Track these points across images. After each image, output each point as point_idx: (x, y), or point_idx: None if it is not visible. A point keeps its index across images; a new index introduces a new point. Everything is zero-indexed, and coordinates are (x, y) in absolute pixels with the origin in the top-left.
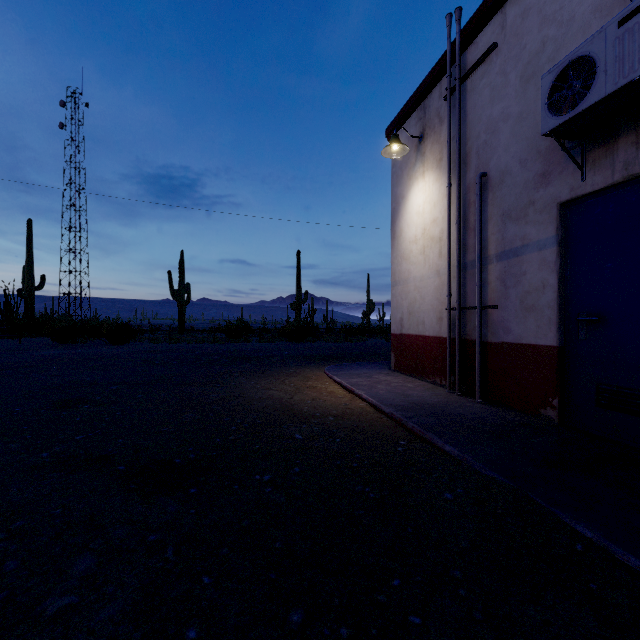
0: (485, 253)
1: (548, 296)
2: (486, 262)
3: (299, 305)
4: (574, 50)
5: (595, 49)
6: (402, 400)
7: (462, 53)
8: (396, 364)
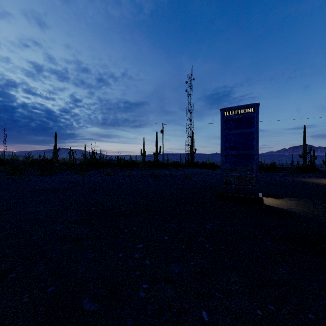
0: None
1: None
2: None
3: (305, 155)
4: None
5: None
6: None
7: None
8: None
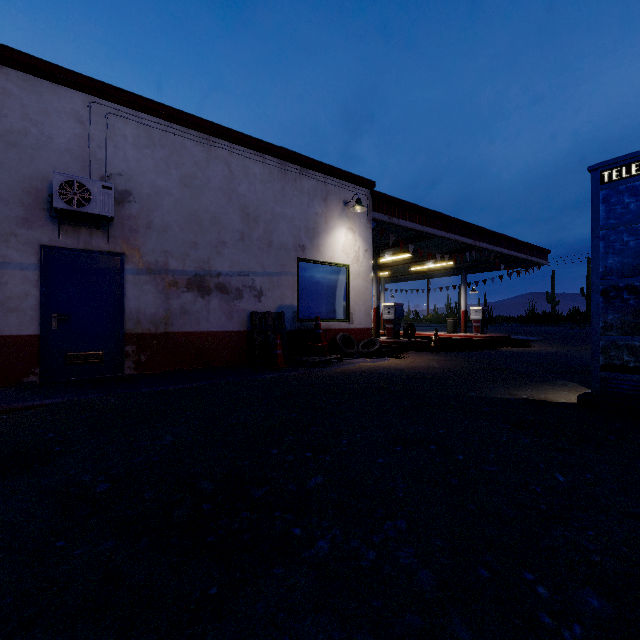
0: None
1: (31, 302)
2: None
3: None
4: (79, 177)
5: (91, 187)
6: None
7: None
8: None
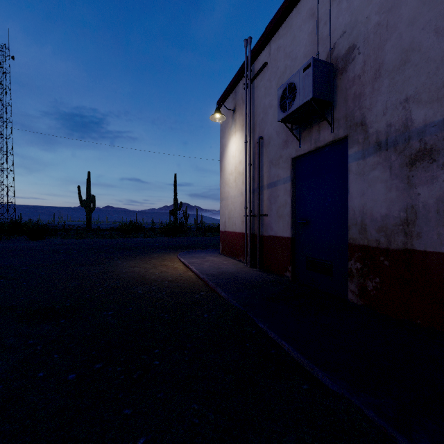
0: (262, 183)
1: (287, 209)
2: (263, 189)
3: (176, 211)
4: (289, 79)
5: (296, 80)
6: (214, 271)
7: (252, 64)
8: (222, 250)
